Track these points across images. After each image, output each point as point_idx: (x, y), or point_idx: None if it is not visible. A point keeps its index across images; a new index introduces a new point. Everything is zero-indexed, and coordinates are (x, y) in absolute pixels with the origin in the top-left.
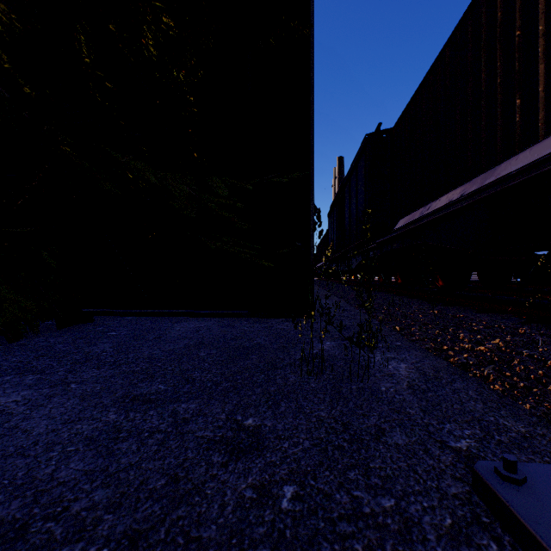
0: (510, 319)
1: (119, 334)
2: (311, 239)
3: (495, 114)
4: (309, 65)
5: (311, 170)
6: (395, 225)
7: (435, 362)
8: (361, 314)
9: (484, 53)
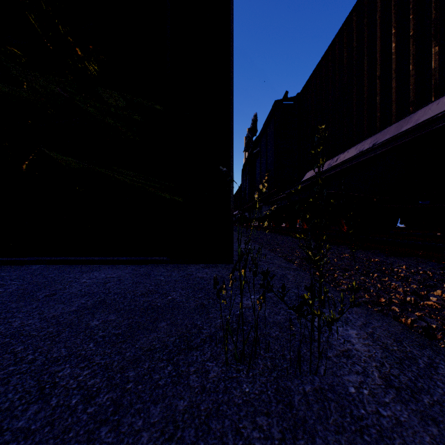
0: (429, 264)
1: (3, 291)
2: (230, 185)
3: (408, 65)
4: (229, 12)
5: (230, 117)
6: (302, 178)
7: (384, 323)
8: (277, 258)
9: (395, 9)
